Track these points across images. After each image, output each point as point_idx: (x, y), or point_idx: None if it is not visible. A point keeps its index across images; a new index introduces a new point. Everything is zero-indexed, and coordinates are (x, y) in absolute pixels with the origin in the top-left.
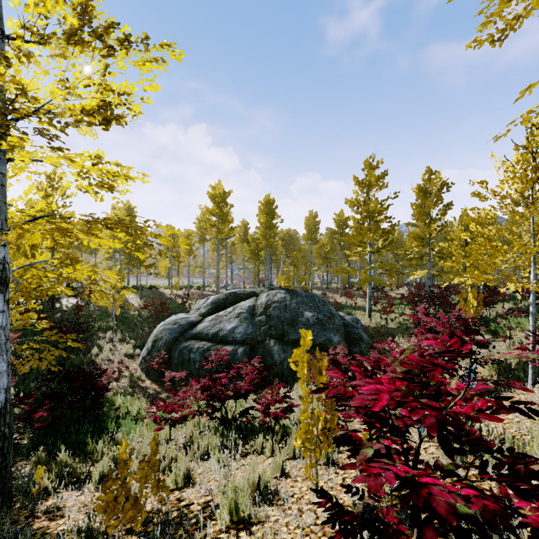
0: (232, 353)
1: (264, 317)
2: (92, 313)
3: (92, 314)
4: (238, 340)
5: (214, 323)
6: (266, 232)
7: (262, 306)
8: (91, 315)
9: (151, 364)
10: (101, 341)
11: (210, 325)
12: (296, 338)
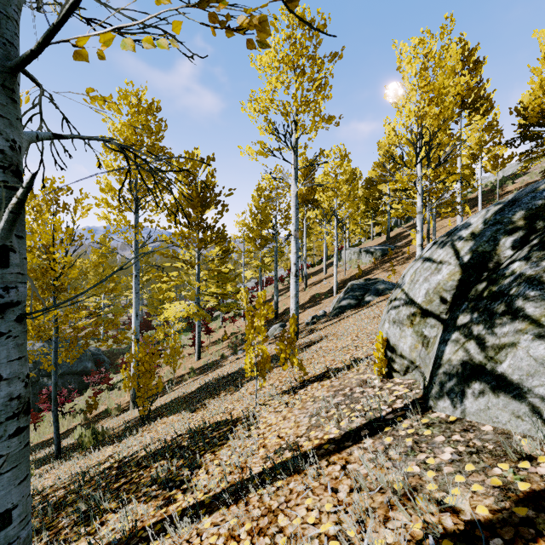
0: None
1: (31, 364)
2: None
3: None
4: None
5: None
6: None
7: None
8: None
9: None
10: None
11: None
12: (63, 371)
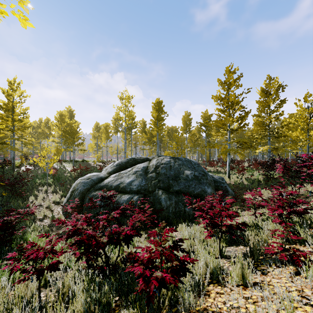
0: (129, 200)
1: (154, 174)
2: (37, 174)
3: (37, 175)
4: (134, 190)
5: (117, 178)
6: (157, 123)
7: (153, 167)
8: (37, 175)
9: (65, 208)
10: (39, 192)
11: (114, 180)
12: (179, 189)
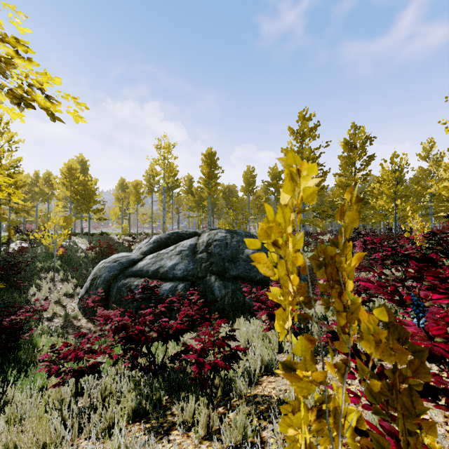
0: (172, 289)
1: (205, 255)
2: (37, 255)
3: (37, 256)
4: (179, 277)
5: (155, 261)
6: (208, 182)
7: (203, 245)
8: (36, 256)
9: (85, 302)
10: (41, 281)
11: (151, 262)
12: (237, 274)
